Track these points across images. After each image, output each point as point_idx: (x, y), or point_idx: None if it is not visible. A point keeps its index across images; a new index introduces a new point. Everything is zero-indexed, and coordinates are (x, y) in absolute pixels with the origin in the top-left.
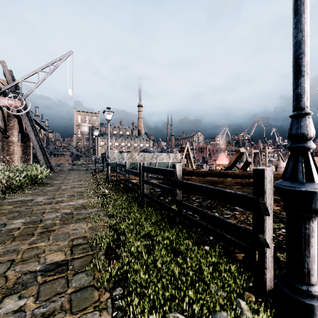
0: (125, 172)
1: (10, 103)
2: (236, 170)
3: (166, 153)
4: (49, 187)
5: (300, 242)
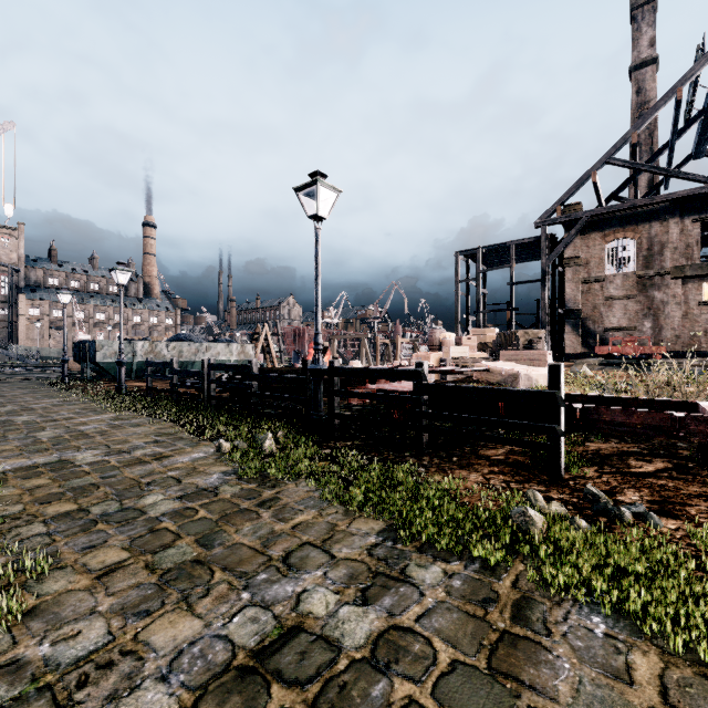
0: (172, 373)
1: None
2: None
3: (225, 344)
4: (0, 408)
5: (316, 393)
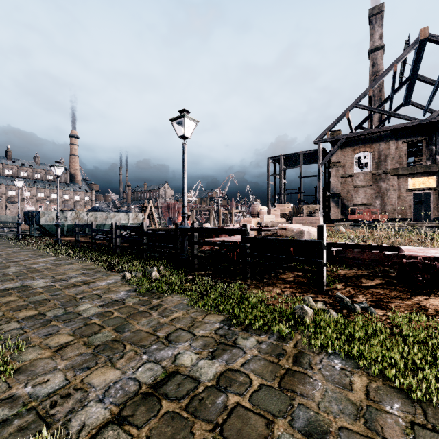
0: (92, 231)
1: None
2: None
3: (124, 213)
4: None
5: (183, 243)
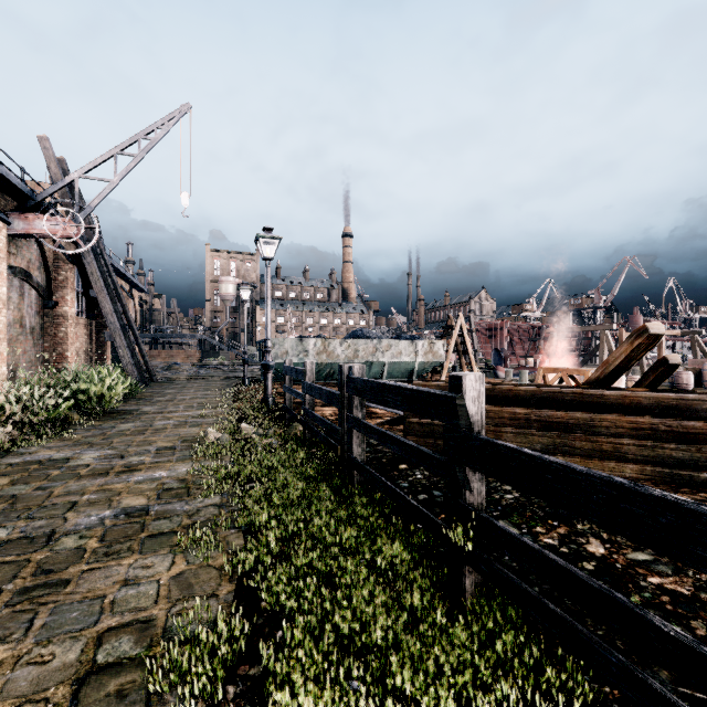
0: (303, 389)
1: (53, 227)
2: (624, 389)
3: (408, 341)
4: (126, 423)
5: None
